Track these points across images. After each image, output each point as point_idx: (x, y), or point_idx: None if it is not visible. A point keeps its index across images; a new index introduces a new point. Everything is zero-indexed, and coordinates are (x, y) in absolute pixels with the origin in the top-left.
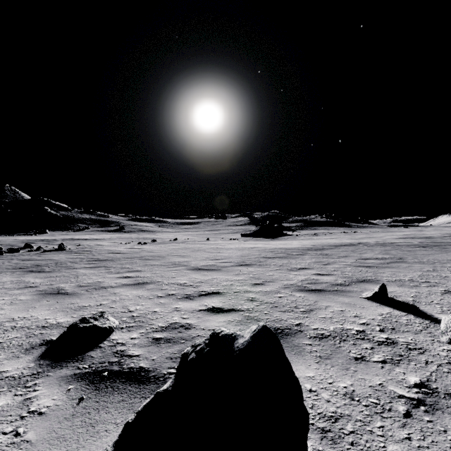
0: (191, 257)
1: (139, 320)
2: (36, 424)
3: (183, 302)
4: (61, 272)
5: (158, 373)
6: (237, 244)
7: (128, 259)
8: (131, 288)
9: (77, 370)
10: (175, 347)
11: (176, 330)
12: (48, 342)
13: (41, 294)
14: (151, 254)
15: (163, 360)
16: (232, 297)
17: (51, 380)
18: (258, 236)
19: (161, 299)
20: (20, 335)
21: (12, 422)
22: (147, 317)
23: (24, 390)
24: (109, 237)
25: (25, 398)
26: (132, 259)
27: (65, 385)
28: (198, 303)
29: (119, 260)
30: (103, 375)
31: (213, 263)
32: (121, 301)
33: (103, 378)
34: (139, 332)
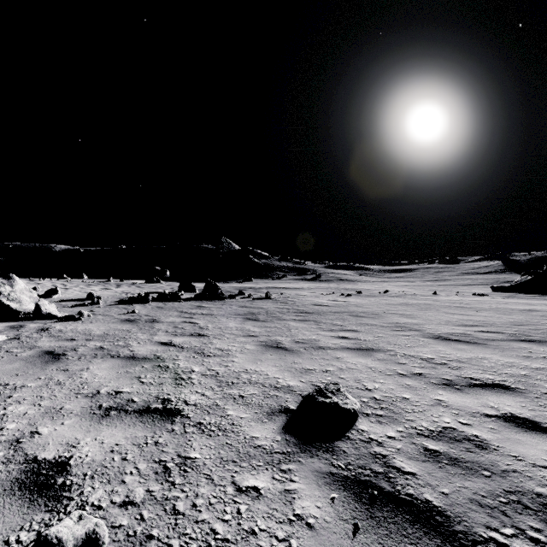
0: (420, 318)
1: (387, 408)
2: (310, 544)
3: (446, 392)
4: (273, 322)
5: (470, 531)
6: (492, 302)
7: (336, 314)
8: (355, 354)
9: (332, 467)
10: (475, 481)
11: (460, 445)
12: (287, 411)
13: (263, 345)
14: (362, 310)
15: (466, 503)
16: (545, 401)
17: (306, 472)
18: (529, 291)
19: (404, 378)
20: (257, 392)
21: (280, 522)
22: (397, 405)
23: (280, 474)
24: (307, 287)
25: (285, 488)
26: (340, 314)
27: (325, 487)
28: (475, 399)
29: (326, 314)
30: (374, 494)
31: (464, 331)
32: (350, 372)
33: (373, 498)
34: (396, 429)
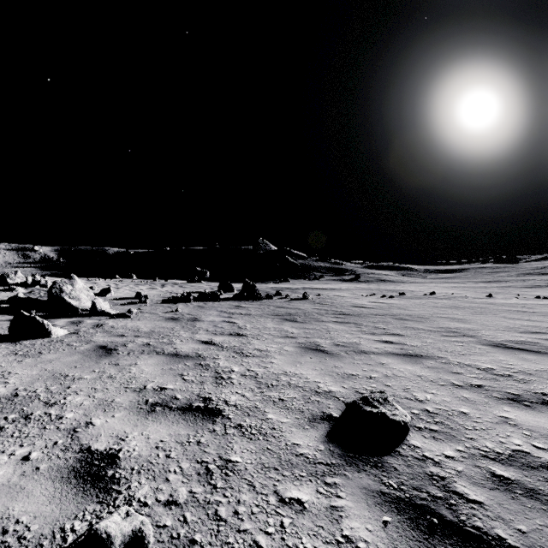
0: (474, 323)
1: (442, 423)
2: None
3: (512, 409)
4: (312, 324)
5: None
6: None
7: (378, 316)
8: (401, 360)
9: (383, 485)
10: None
11: (536, 473)
12: (329, 418)
13: (301, 347)
14: (406, 313)
15: None
16: None
17: (353, 488)
18: None
19: (460, 390)
20: (297, 396)
21: (327, 543)
22: (454, 420)
23: (325, 488)
24: (346, 288)
25: (331, 504)
26: (382, 317)
27: (376, 508)
28: None
29: (367, 316)
30: (433, 522)
31: (529, 338)
32: (397, 379)
33: (433, 527)
34: (455, 447)
